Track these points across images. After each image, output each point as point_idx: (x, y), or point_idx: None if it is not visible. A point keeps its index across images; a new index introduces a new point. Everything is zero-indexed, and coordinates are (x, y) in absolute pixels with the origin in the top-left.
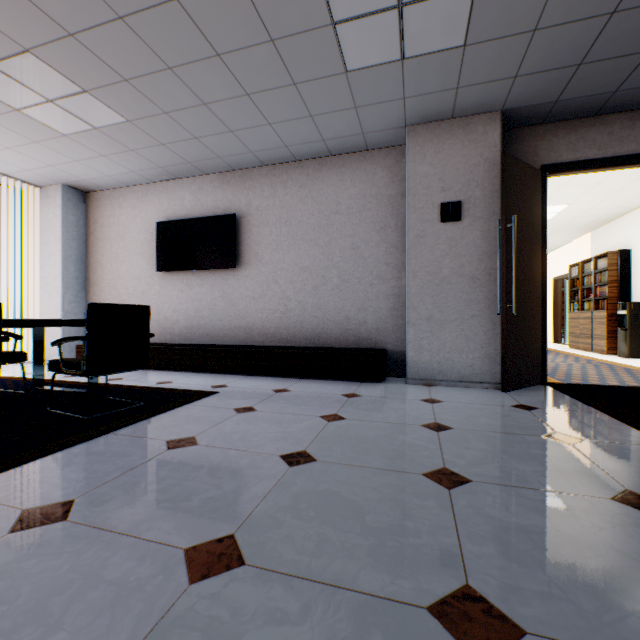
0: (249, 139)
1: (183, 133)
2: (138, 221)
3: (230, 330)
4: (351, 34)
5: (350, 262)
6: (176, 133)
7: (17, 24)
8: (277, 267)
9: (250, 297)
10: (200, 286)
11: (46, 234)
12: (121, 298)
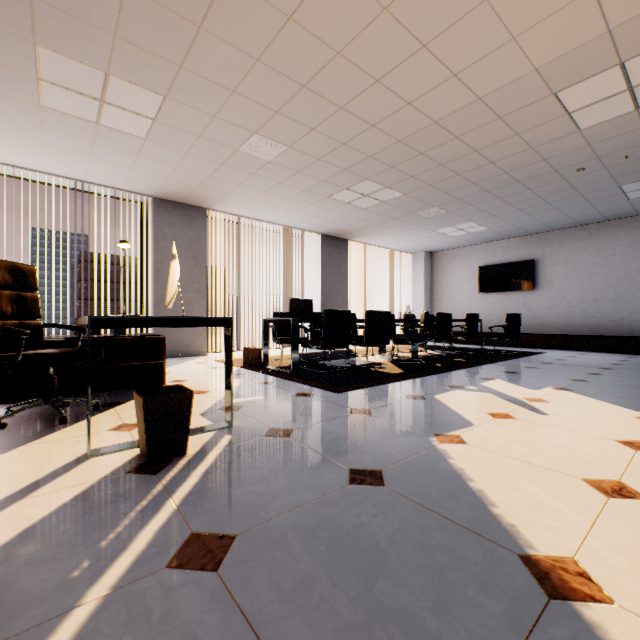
0: (552, 224)
1: (514, 228)
2: (464, 266)
3: (529, 325)
4: (633, 193)
5: (623, 284)
6: (510, 228)
7: (475, 217)
8: (564, 288)
9: (544, 306)
10: (507, 300)
11: (414, 277)
12: (453, 308)
